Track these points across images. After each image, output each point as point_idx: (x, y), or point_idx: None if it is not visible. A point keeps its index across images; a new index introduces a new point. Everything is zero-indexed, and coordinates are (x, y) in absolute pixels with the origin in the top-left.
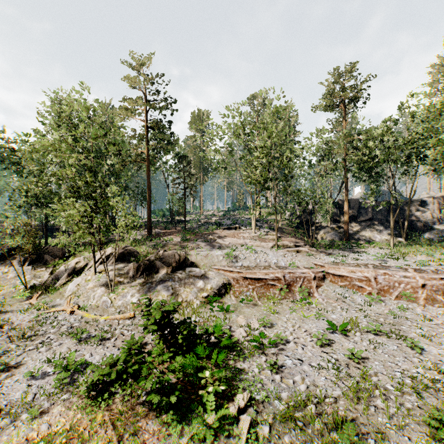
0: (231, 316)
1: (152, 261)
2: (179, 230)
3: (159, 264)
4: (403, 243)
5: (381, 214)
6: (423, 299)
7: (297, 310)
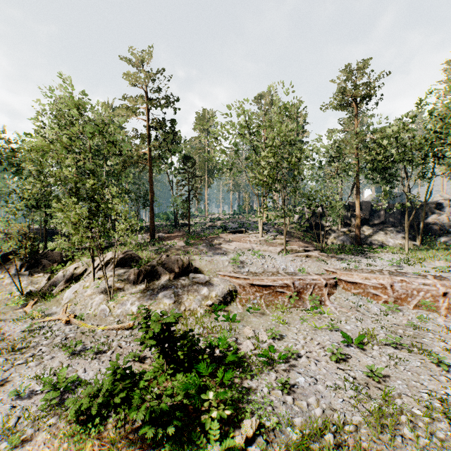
0: (237, 326)
1: (154, 267)
2: (183, 234)
3: (161, 270)
4: (418, 248)
5: (394, 217)
6: (444, 308)
7: (308, 320)
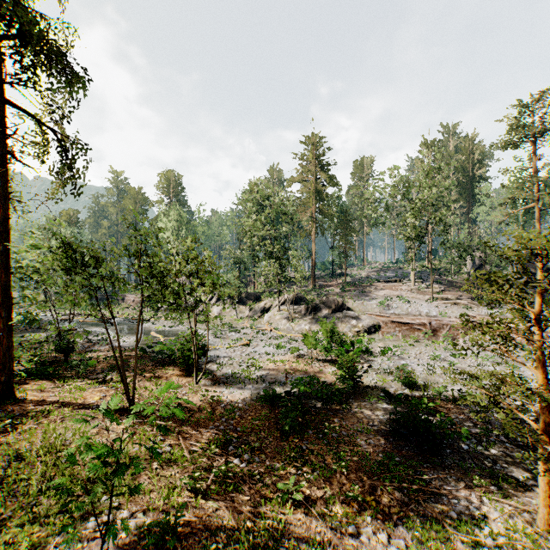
0: (374, 342)
1: (317, 305)
2: (339, 283)
3: (323, 307)
4: None
5: None
6: None
7: (433, 347)
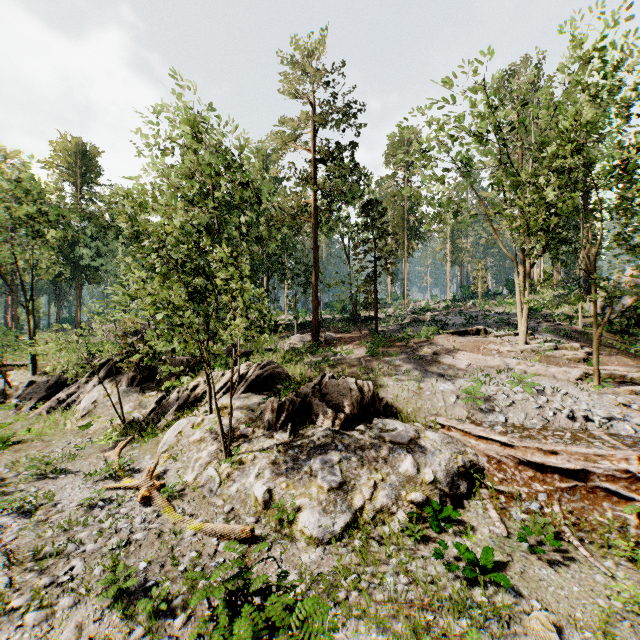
0: (502, 598)
1: (307, 398)
2: (365, 335)
3: (320, 407)
4: None
5: None
6: None
7: None
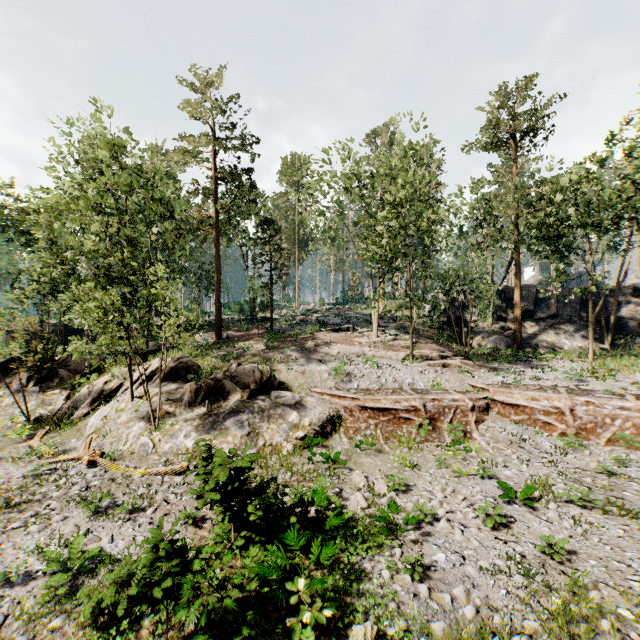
0: (342, 470)
1: (219, 381)
2: (263, 333)
3: (230, 386)
4: (607, 353)
5: (570, 308)
6: None
7: (448, 461)
